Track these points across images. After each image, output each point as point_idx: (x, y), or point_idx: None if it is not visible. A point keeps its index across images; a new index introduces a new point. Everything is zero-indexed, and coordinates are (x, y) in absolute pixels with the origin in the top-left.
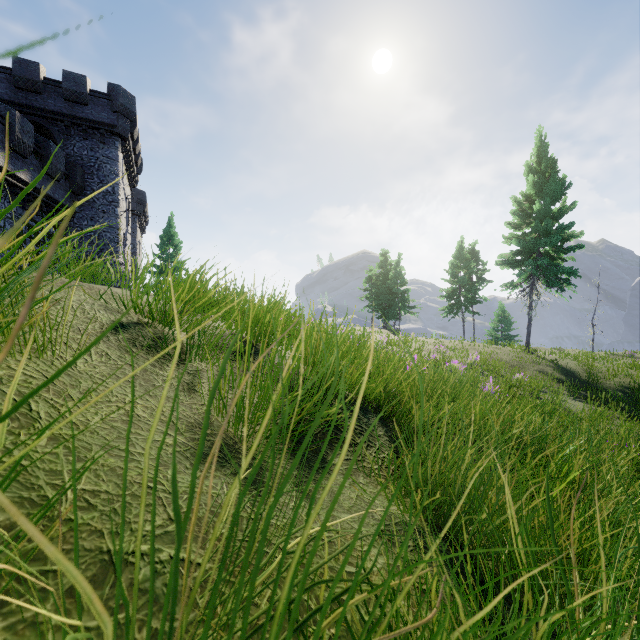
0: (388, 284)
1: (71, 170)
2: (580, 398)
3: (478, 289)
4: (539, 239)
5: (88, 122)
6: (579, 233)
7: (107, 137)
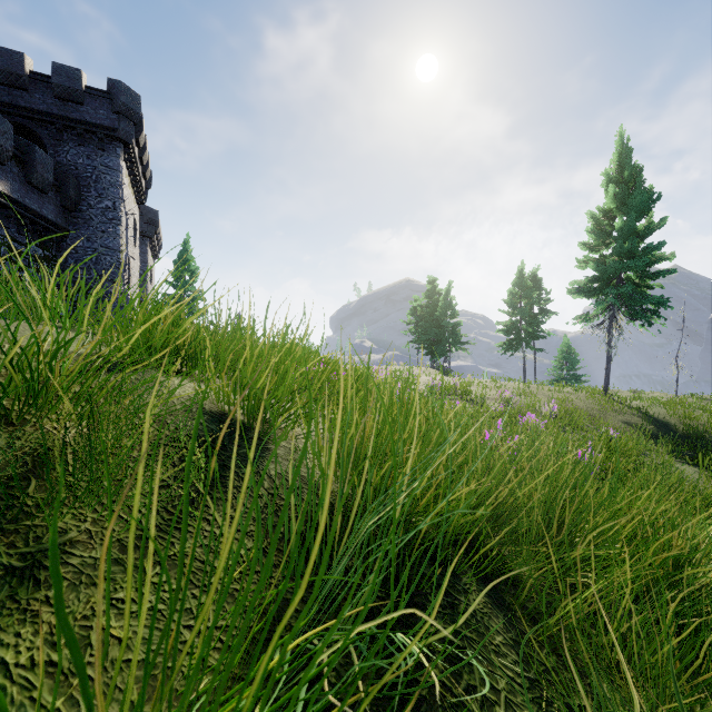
0: (437, 316)
1: (63, 181)
2: (683, 458)
3: (541, 322)
4: (622, 262)
5: (84, 125)
6: (670, 255)
7: (107, 143)
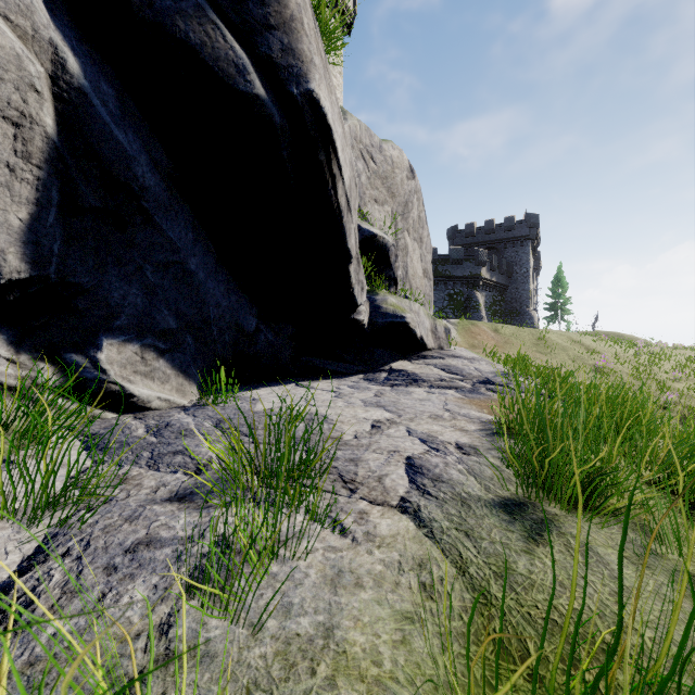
0: None
1: (507, 266)
2: None
3: None
4: None
5: (514, 238)
6: None
7: (524, 242)
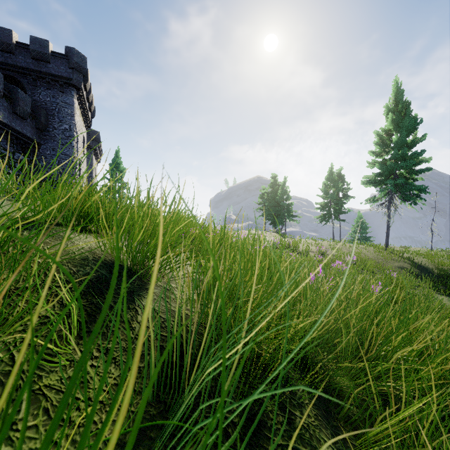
0: (277, 199)
1: (37, 112)
2: (438, 291)
3: (344, 203)
4: (397, 163)
5: (50, 76)
6: (428, 159)
7: (65, 87)
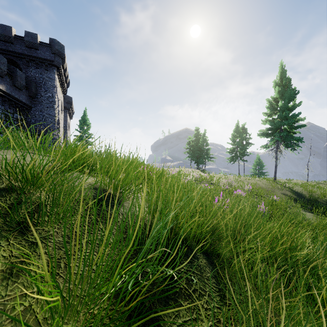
0: (199, 145)
1: (29, 84)
2: (307, 210)
3: (246, 148)
4: (281, 121)
5: (38, 59)
6: (303, 118)
7: (49, 67)
